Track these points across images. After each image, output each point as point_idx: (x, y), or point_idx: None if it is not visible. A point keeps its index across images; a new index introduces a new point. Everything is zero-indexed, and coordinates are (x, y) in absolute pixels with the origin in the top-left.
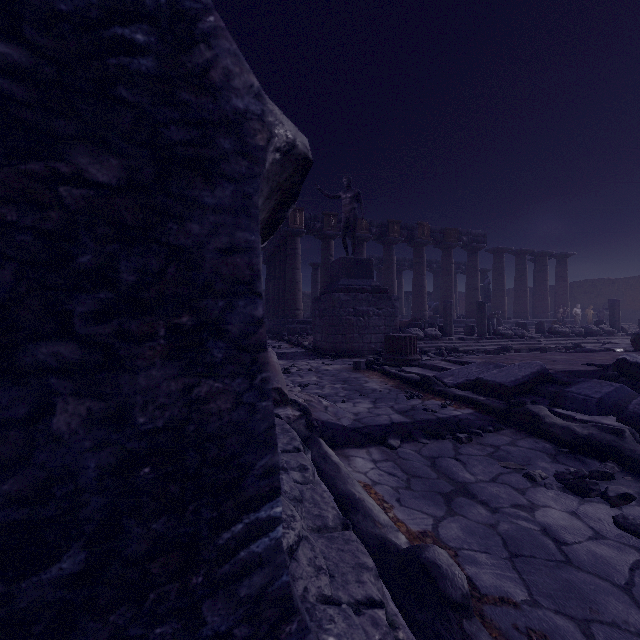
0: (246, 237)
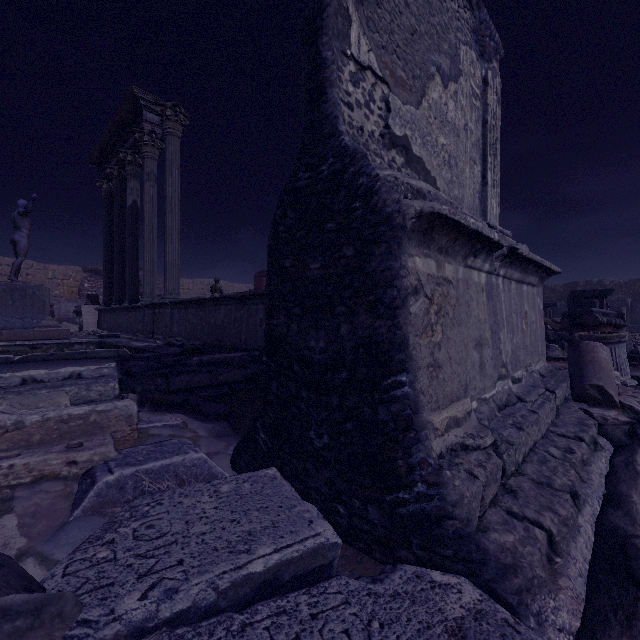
0: (391, 263)
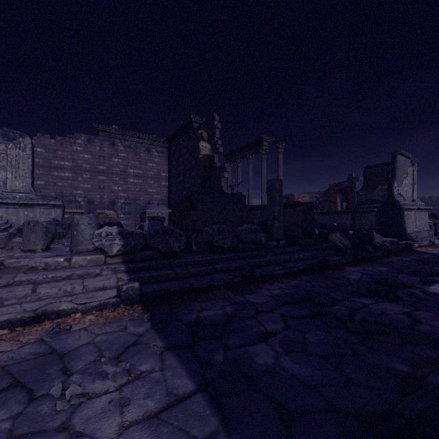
0: (403, 213)
